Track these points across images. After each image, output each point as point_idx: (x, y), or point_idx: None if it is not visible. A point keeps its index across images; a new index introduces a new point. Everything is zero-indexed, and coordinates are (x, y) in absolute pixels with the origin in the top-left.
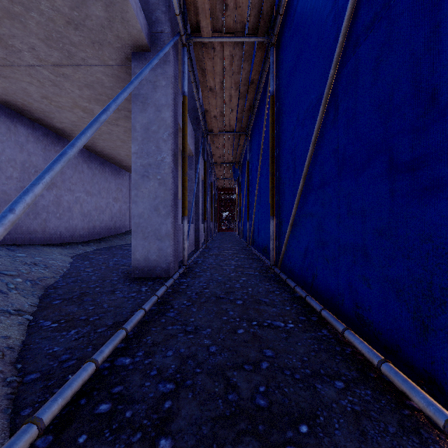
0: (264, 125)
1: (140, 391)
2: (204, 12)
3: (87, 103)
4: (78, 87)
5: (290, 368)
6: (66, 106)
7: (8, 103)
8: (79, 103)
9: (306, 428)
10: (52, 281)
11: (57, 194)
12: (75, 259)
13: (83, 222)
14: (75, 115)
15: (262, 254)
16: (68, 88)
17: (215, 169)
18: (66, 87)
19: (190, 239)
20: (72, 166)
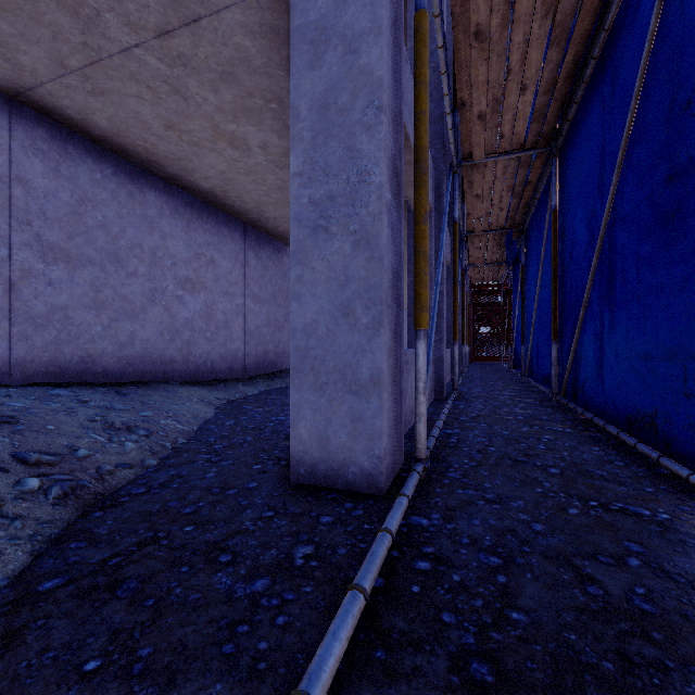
0: (640, 74)
1: None
2: None
3: (234, 123)
4: (211, 84)
5: None
6: (205, 140)
7: (127, 152)
8: (221, 127)
9: None
10: (127, 476)
11: (206, 300)
12: (219, 412)
13: (248, 345)
14: (222, 158)
15: (626, 431)
16: (196, 93)
17: (470, 245)
18: (193, 90)
19: None
20: (230, 254)
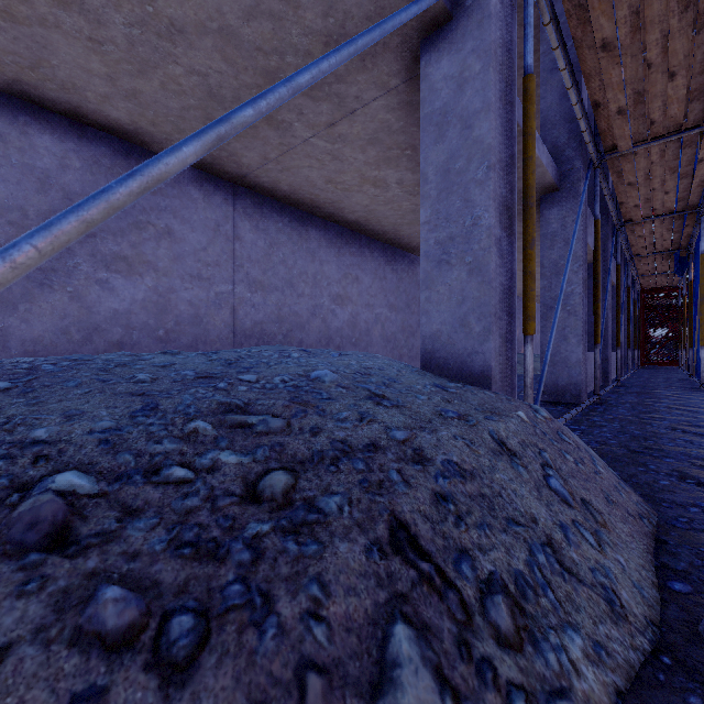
0: None
1: (592, 434)
2: (623, 137)
3: None
4: None
5: (700, 444)
6: None
7: (414, 251)
8: None
9: (696, 451)
10: None
11: None
12: None
13: None
14: None
15: None
16: None
17: (636, 262)
18: None
19: None
20: None
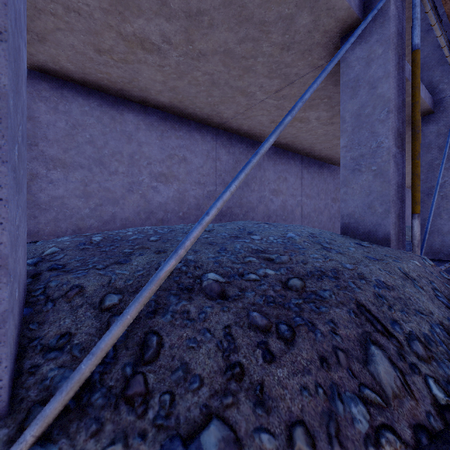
0: None
1: None
2: None
3: None
4: None
5: None
6: None
7: (323, 159)
8: None
9: None
10: None
11: (338, 205)
12: None
13: None
14: None
15: None
16: None
17: None
18: None
19: None
20: None
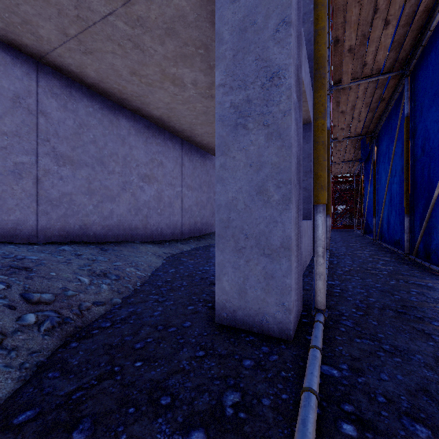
0: None
1: None
2: None
3: (175, 67)
4: (159, 39)
5: None
6: (156, 81)
7: (108, 93)
8: (166, 70)
9: None
10: (100, 311)
11: (157, 189)
12: (165, 262)
13: (184, 218)
14: (167, 94)
15: None
16: (149, 47)
17: (333, 148)
18: (147, 44)
19: (308, 243)
20: (173, 159)
